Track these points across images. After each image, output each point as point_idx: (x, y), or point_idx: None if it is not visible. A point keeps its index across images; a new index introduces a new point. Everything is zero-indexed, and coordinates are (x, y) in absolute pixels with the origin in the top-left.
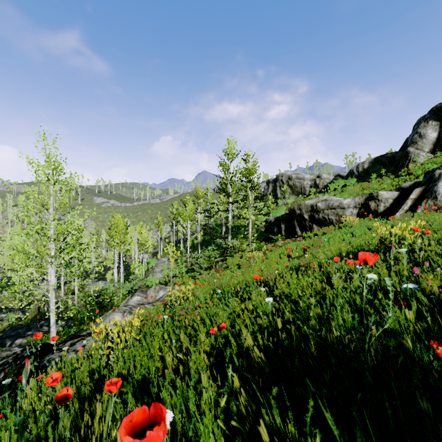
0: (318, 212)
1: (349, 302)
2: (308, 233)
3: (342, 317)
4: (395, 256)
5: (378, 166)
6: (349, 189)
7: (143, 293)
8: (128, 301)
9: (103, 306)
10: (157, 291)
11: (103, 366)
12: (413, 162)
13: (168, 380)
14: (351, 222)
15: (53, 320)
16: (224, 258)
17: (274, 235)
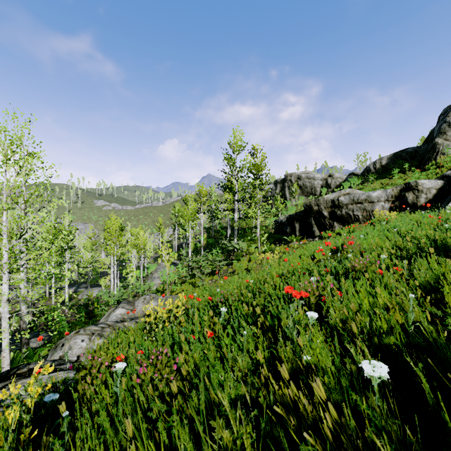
0: (341, 207)
1: None
2: (328, 232)
3: None
4: None
5: (400, 160)
6: (367, 187)
7: (130, 304)
8: (110, 315)
9: (94, 316)
10: (147, 301)
11: None
12: (442, 155)
13: None
14: (388, 217)
15: (5, 342)
16: (230, 262)
17: (287, 235)
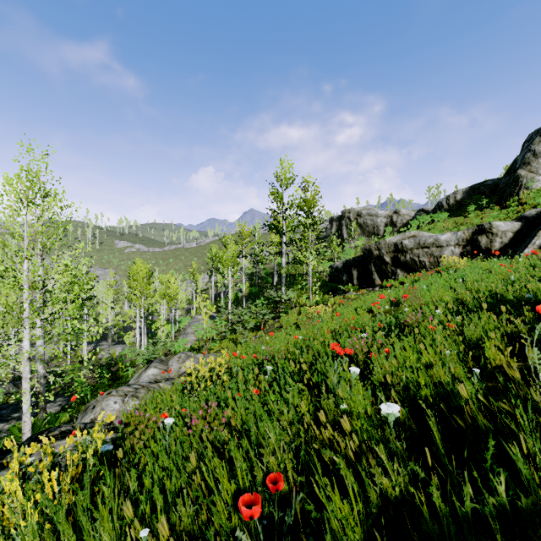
0: (405, 252)
1: None
2: (390, 281)
3: None
4: None
5: (477, 195)
6: (439, 226)
7: (163, 363)
8: (141, 375)
9: (118, 378)
10: (182, 360)
11: None
12: (525, 189)
13: None
14: (456, 264)
15: (27, 405)
16: (277, 315)
17: (343, 284)
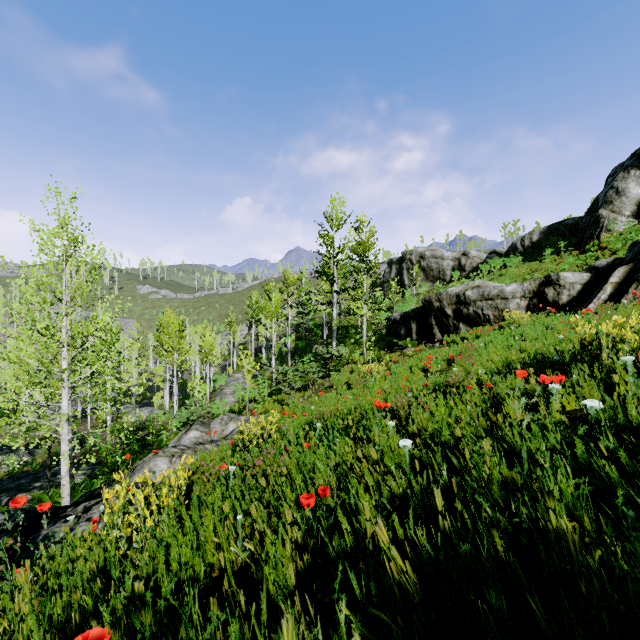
0: (467, 304)
1: (547, 448)
2: (452, 335)
3: (556, 483)
4: (607, 369)
5: (554, 237)
6: (511, 272)
7: (205, 426)
8: (181, 438)
9: (148, 444)
10: (225, 422)
11: (122, 555)
12: (607, 231)
13: (209, 630)
14: (519, 319)
15: (65, 468)
16: (327, 374)
17: (401, 339)
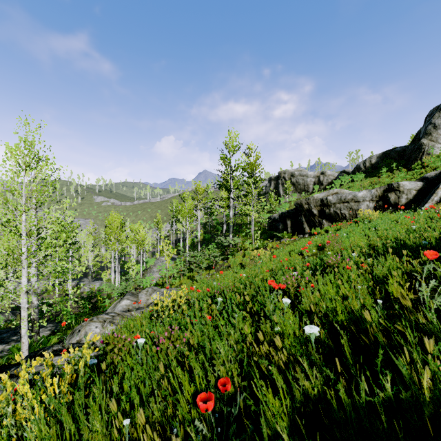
0: (329, 206)
1: None
2: (317, 229)
3: None
4: None
5: (388, 160)
6: (357, 185)
7: (134, 296)
8: (116, 306)
9: (97, 308)
10: (149, 293)
11: (19, 439)
12: (427, 155)
13: None
14: (370, 216)
15: (25, 329)
16: (225, 257)
17: (279, 232)
